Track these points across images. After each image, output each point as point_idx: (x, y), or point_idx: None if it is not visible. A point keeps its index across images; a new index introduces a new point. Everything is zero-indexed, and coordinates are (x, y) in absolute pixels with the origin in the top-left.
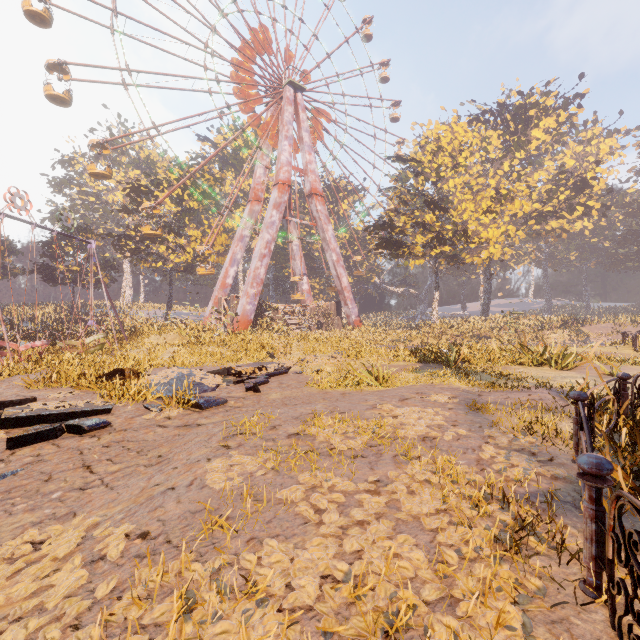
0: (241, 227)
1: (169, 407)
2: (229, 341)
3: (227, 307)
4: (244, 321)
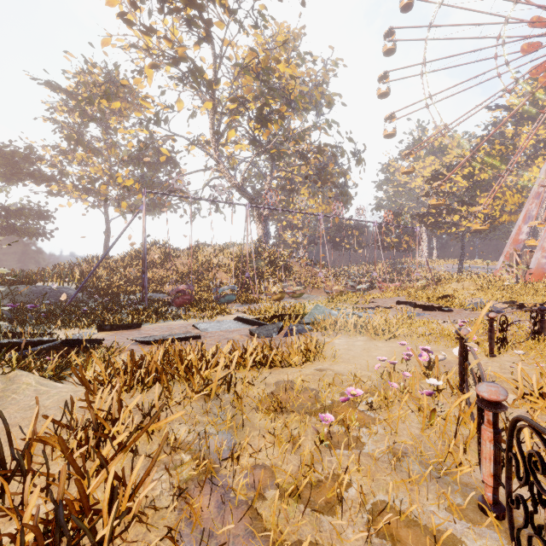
0: (536, 186)
1: (476, 311)
2: (518, 288)
3: (519, 261)
4: (538, 273)
